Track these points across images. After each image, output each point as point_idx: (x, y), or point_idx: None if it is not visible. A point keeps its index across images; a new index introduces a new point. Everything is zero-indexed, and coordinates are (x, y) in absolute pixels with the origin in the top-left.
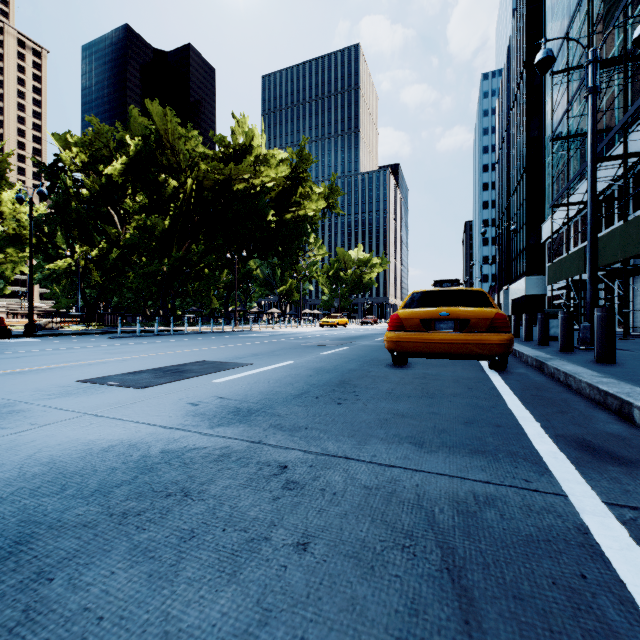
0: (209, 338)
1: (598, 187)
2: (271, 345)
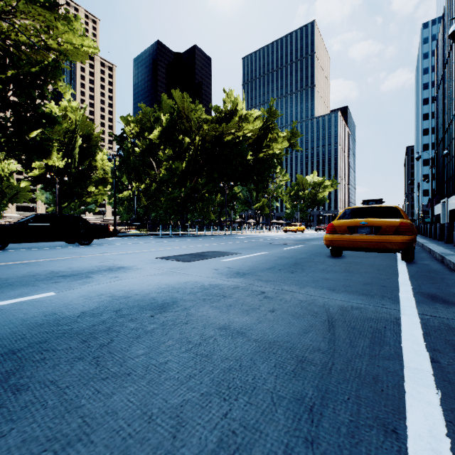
0: (211, 239)
1: None
2: (251, 243)
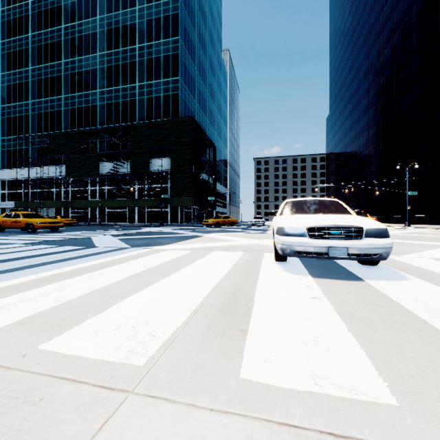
0: None
1: (22, 175)
2: None
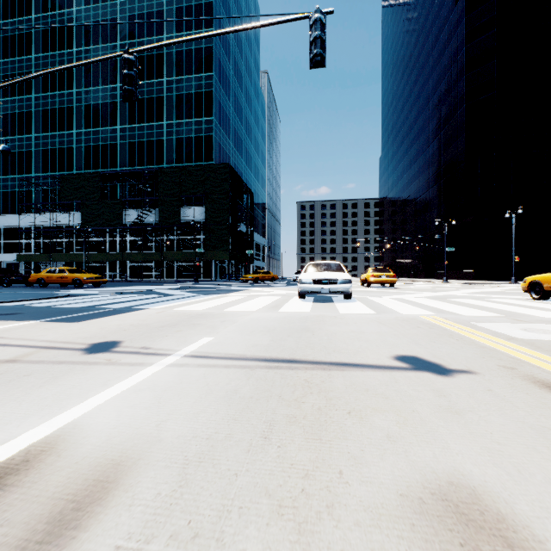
0: None
1: (23, 223)
2: None
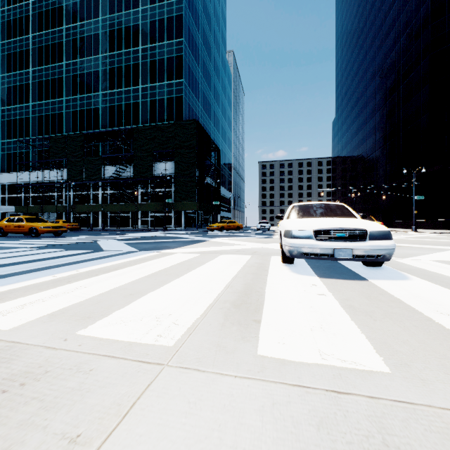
0: None
1: (23, 179)
2: None
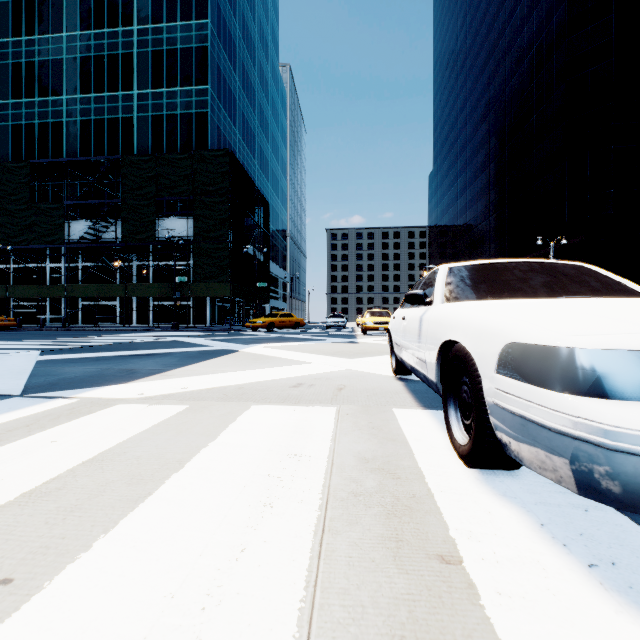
0: None
1: None
2: None
